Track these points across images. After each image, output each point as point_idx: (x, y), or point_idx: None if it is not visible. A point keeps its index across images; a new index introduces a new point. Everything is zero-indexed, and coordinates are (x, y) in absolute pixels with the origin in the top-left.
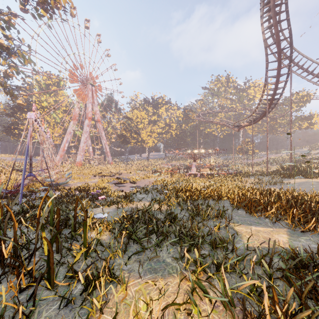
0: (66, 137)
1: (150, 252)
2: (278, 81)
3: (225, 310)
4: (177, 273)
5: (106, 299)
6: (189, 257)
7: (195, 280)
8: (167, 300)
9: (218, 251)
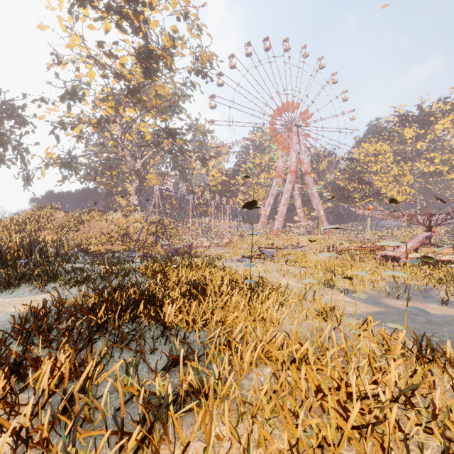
0: (268, 200)
1: None
2: None
3: None
4: None
5: None
6: None
7: None
8: None
9: None
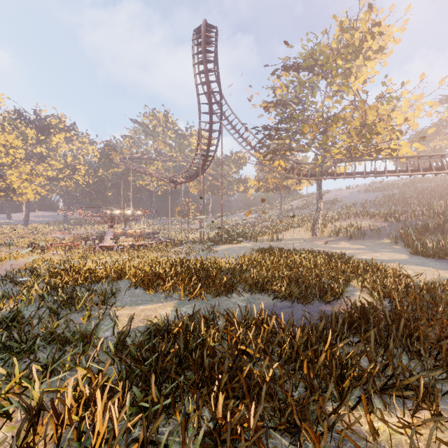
0: None
1: None
2: (211, 137)
3: None
4: None
5: None
6: (4, 371)
7: None
8: None
9: (70, 349)
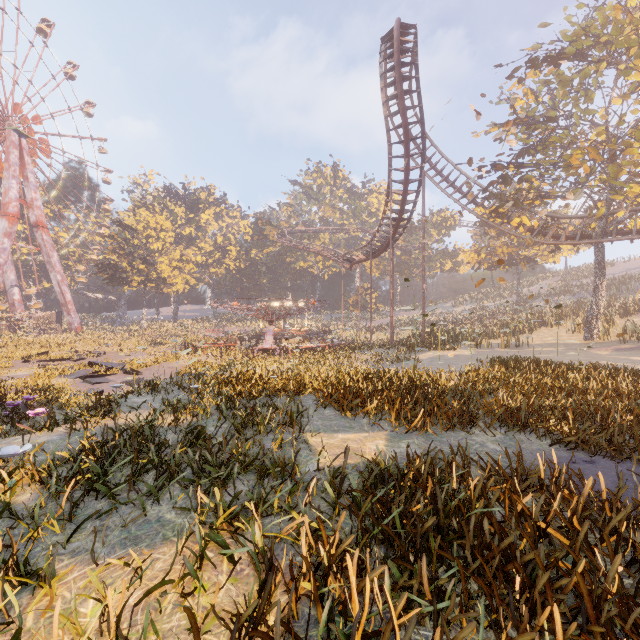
0: None
1: (133, 510)
2: (406, 191)
3: (251, 574)
4: (180, 536)
5: (4, 621)
6: (209, 501)
7: (204, 537)
8: (149, 585)
9: (269, 483)
